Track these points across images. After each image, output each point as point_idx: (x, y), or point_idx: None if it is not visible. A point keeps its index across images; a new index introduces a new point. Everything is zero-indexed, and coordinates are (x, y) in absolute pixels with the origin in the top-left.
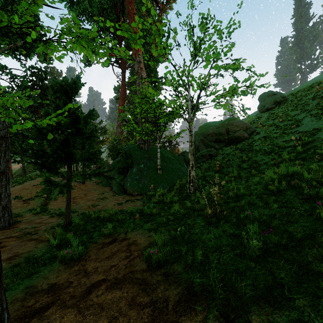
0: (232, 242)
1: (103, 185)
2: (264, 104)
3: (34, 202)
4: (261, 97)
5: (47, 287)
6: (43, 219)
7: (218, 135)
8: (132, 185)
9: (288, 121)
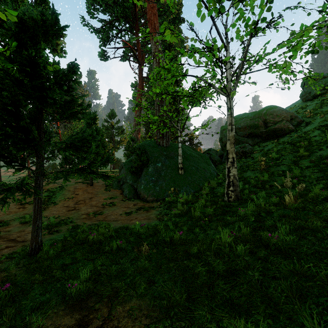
0: None
1: (113, 188)
2: (310, 90)
3: (31, 207)
4: (305, 82)
5: None
6: (22, 234)
7: (253, 127)
8: (147, 188)
9: None
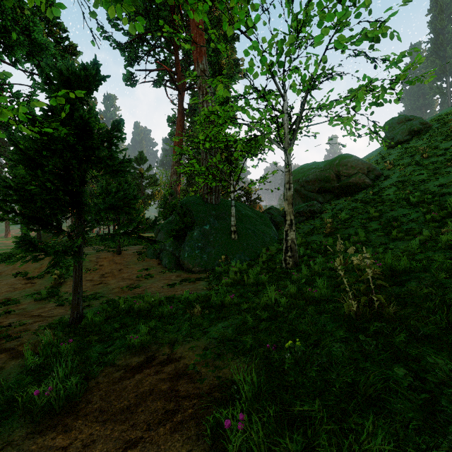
0: None
1: (148, 257)
2: (393, 135)
3: (42, 281)
4: (388, 124)
5: None
6: (45, 310)
7: (323, 181)
8: (192, 256)
9: (439, 156)
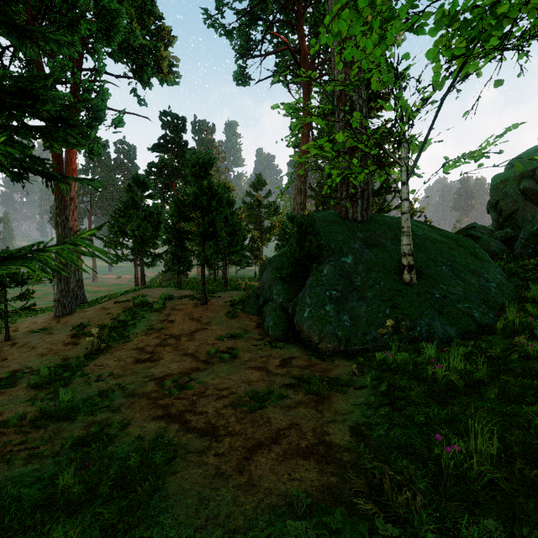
0: None
1: (243, 311)
2: None
3: (86, 343)
4: None
5: None
6: None
7: None
8: (319, 317)
9: None
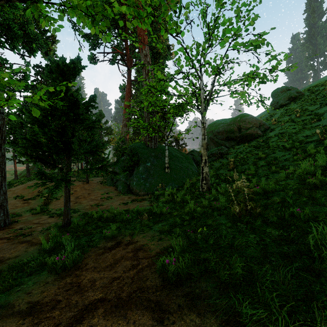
0: (284, 250)
1: (107, 185)
2: (278, 100)
3: (34, 202)
4: (274, 93)
5: (25, 308)
6: (42, 219)
7: (229, 132)
8: (139, 184)
9: (307, 116)
